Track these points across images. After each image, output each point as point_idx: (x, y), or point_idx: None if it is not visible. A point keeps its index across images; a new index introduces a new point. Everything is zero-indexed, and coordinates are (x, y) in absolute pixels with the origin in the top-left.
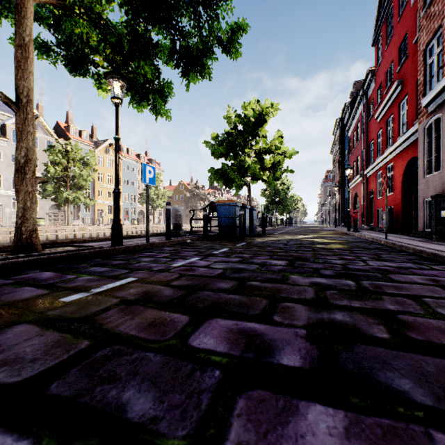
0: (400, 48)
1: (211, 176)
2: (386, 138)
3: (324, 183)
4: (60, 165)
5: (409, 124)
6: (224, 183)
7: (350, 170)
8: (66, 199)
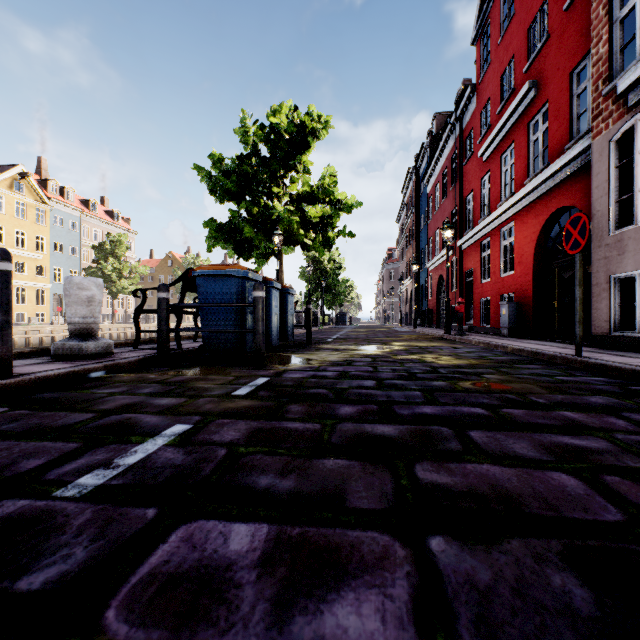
0: (530, 31)
1: (211, 235)
2: (500, 184)
3: (386, 264)
4: None
5: (553, 151)
6: (235, 249)
7: (450, 231)
8: None
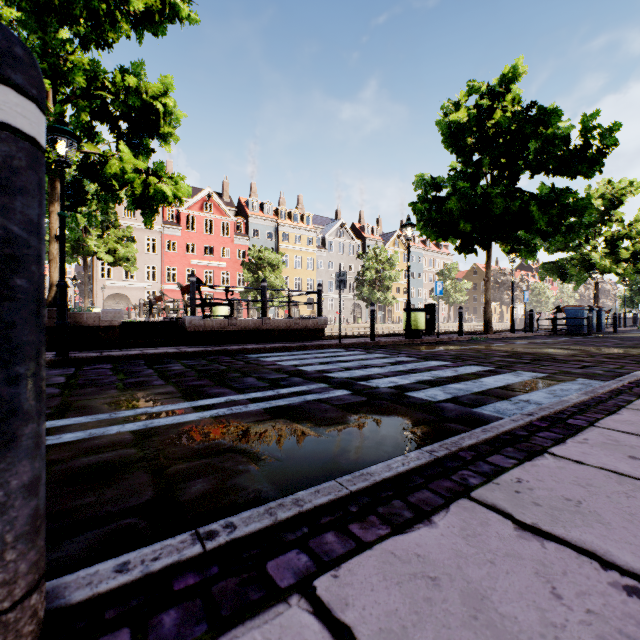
0: None
1: (543, 272)
2: None
3: None
4: (372, 269)
5: None
6: (559, 277)
7: None
8: (376, 300)
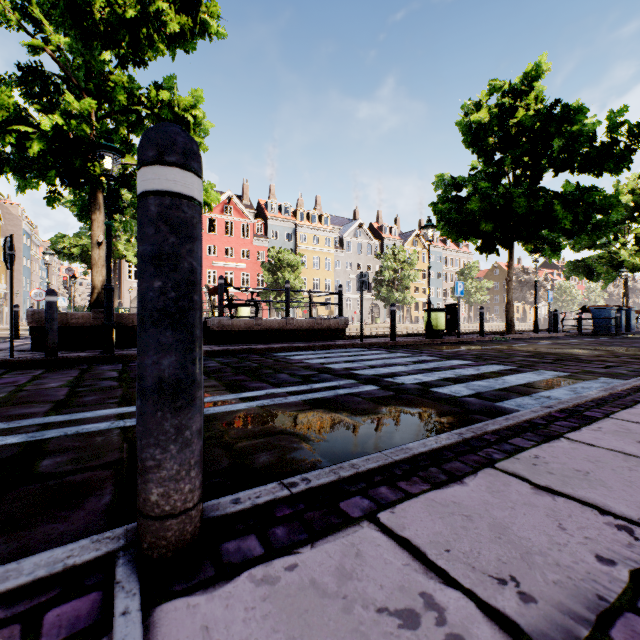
0: None
1: (568, 271)
2: None
3: None
4: (390, 269)
5: None
6: (585, 276)
7: None
8: (394, 300)
